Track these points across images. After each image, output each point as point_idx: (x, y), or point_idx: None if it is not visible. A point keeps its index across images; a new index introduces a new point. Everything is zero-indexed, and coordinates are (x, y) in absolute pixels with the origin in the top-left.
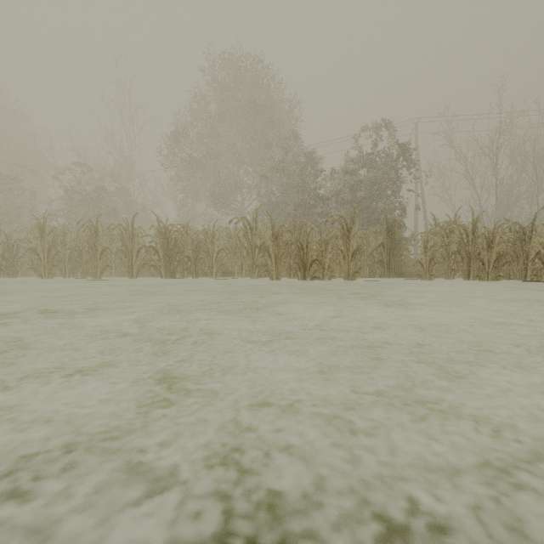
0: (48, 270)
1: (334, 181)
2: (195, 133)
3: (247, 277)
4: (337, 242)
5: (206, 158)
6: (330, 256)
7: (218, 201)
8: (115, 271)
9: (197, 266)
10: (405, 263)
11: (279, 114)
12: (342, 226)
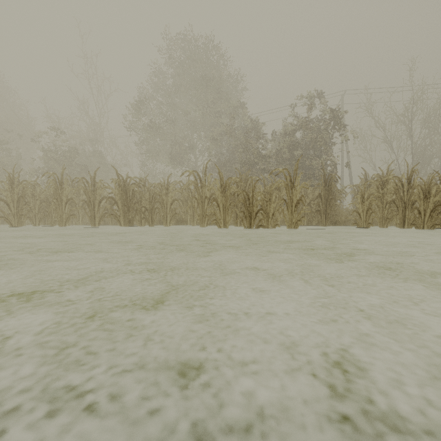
0: (18, 219)
1: (274, 142)
2: (156, 102)
3: (199, 225)
4: (280, 193)
5: (165, 124)
6: (274, 205)
7: (175, 161)
8: (82, 220)
9: (153, 215)
10: (339, 213)
11: (227, 86)
12: (285, 177)
